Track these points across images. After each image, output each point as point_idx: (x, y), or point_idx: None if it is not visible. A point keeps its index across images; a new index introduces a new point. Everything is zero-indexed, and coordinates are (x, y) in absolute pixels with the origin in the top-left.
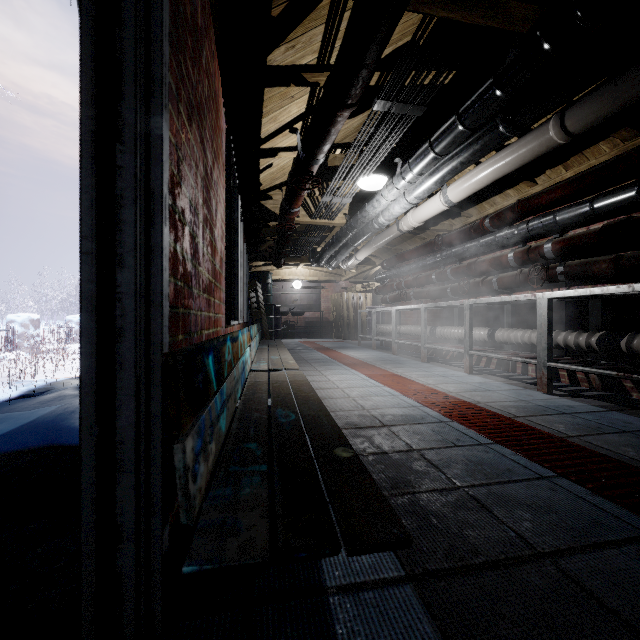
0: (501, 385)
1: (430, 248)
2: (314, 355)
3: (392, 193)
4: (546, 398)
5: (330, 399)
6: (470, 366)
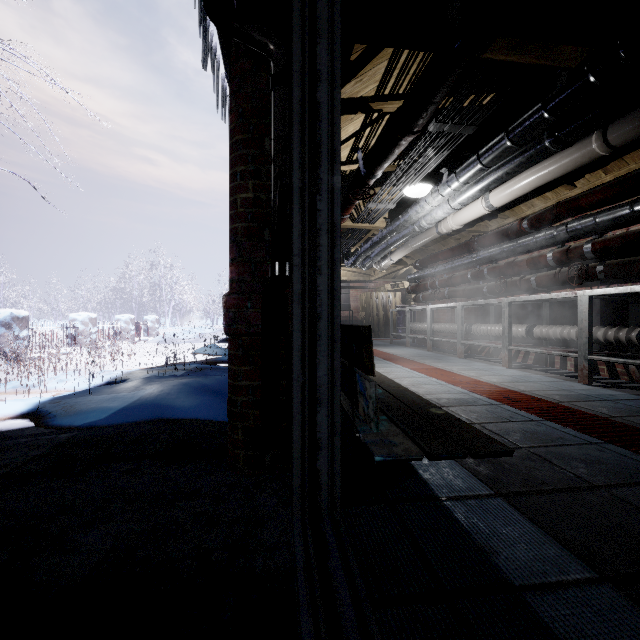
0: (541, 377)
1: (465, 248)
2: None
3: (437, 200)
4: (587, 388)
5: None
6: (509, 361)
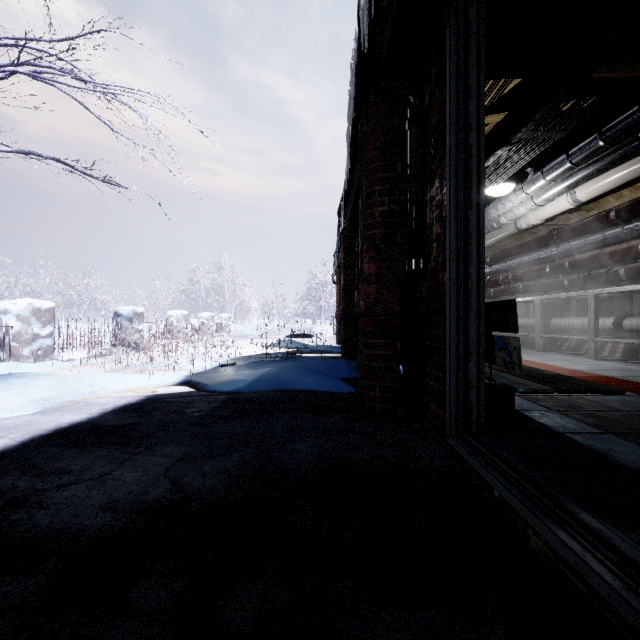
0: (633, 367)
1: (543, 242)
2: None
3: (520, 197)
4: None
5: None
6: (595, 352)
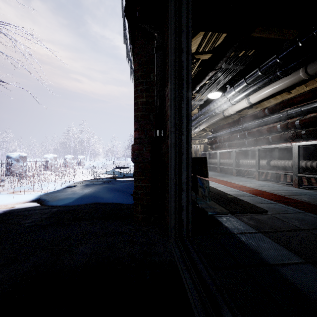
0: (275, 185)
1: (236, 123)
2: None
3: (224, 100)
4: (297, 189)
5: None
6: (258, 177)
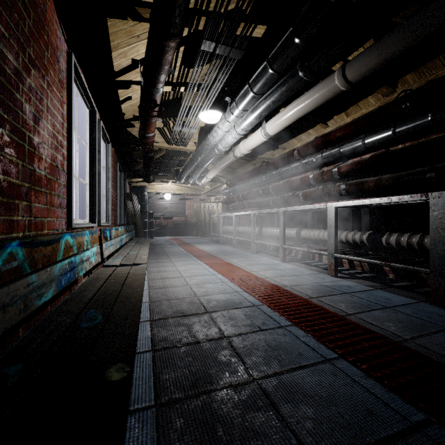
0: (304, 270)
1: (258, 171)
2: (174, 249)
3: (225, 125)
4: (333, 280)
5: (171, 288)
6: (283, 256)
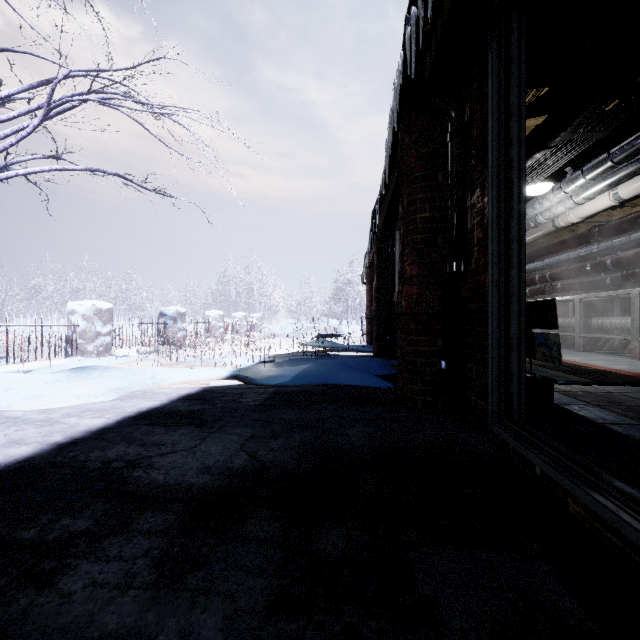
0: None
1: (583, 240)
2: None
3: (558, 196)
4: None
5: None
6: (639, 352)
